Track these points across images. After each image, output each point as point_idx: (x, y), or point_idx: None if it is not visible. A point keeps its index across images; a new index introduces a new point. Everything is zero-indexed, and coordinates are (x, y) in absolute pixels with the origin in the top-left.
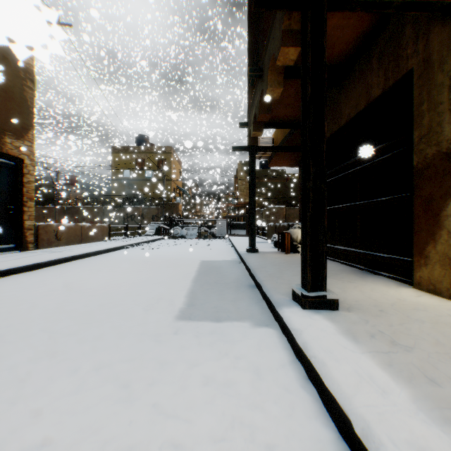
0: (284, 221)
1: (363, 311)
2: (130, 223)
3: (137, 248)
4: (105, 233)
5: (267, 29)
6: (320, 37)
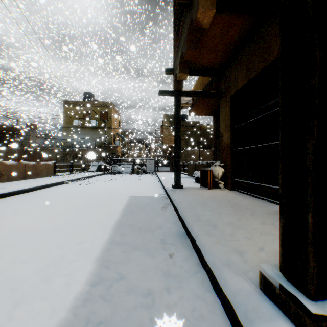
0: (198, 160)
1: None
2: (78, 162)
3: (76, 183)
4: (50, 170)
5: None
6: None
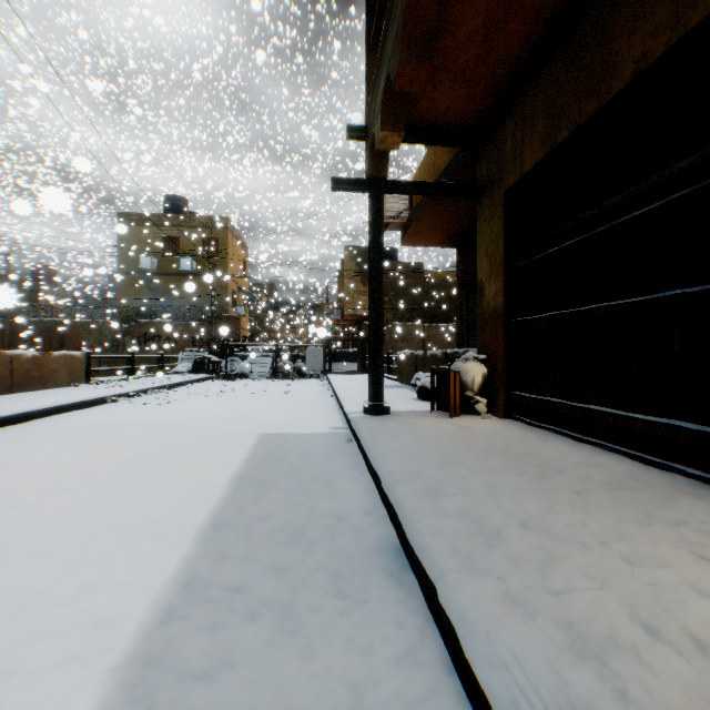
0: (421, 348)
1: None
2: (152, 351)
3: (136, 401)
4: (78, 370)
5: None
6: None
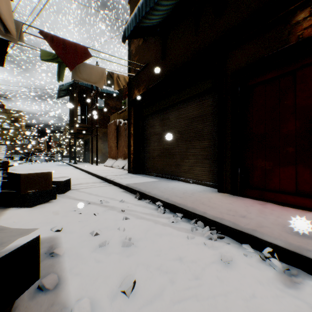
0: None
1: (80, 164)
2: None
3: (25, 164)
4: None
5: (72, 123)
6: (76, 138)
